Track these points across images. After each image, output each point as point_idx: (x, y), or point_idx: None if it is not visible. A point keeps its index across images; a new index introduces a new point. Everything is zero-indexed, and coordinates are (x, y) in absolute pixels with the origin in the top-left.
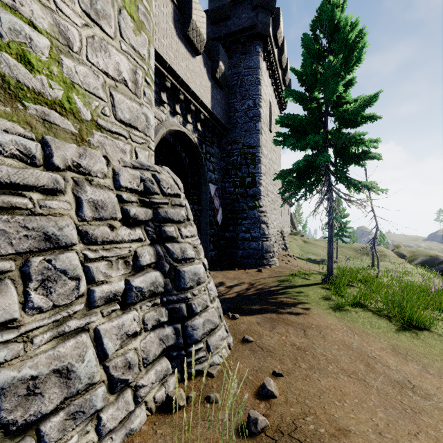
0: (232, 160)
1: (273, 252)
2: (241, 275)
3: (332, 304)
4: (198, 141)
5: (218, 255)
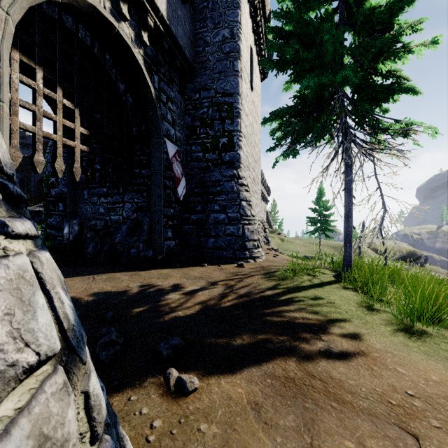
0: (201, 114)
1: (257, 240)
2: (212, 272)
3: (388, 321)
4: (144, 64)
5: (180, 246)
